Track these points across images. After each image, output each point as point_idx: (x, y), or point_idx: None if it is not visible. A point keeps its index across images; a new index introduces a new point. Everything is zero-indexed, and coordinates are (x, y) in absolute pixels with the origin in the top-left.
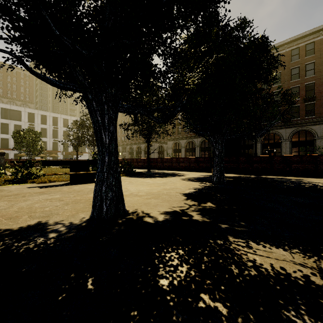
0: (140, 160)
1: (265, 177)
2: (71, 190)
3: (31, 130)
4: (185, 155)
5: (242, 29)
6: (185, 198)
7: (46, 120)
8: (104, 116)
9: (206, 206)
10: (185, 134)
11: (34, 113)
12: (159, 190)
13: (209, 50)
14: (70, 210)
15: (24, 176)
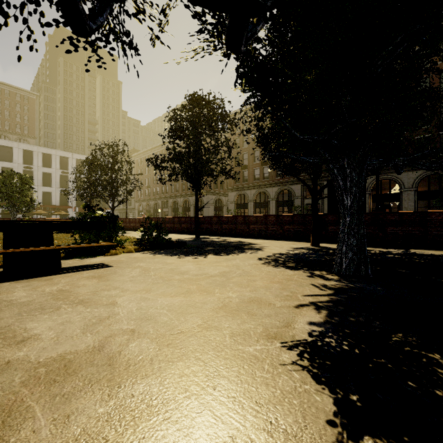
0: (184, 220)
1: (423, 253)
2: None
3: (15, 173)
4: (254, 212)
5: None
6: (329, 403)
7: (51, 161)
8: None
9: None
10: (254, 181)
11: (32, 151)
12: (208, 316)
13: None
14: None
15: None
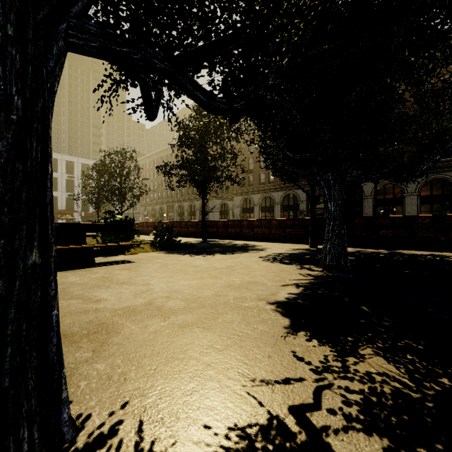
0: (191, 224)
1: (407, 253)
2: None
3: None
4: (259, 216)
5: None
6: (287, 322)
7: (57, 165)
8: None
9: (375, 378)
10: (259, 186)
11: None
12: (218, 290)
13: None
14: None
15: None
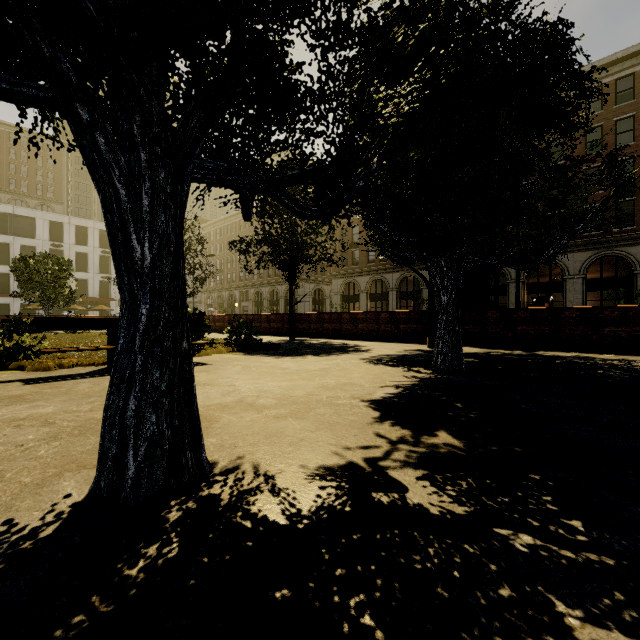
0: (274, 318)
1: (547, 355)
2: (96, 389)
3: (51, 257)
4: (367, 307)
5: (507, 7)
6: (377, 414)
7: (87, 236)
8: (139, 185)
9: (438, 446)
10: (367, 265)
11: (62, 223)
12: (311, 390)
13: (445, 7)
14: (47, 460)
15: (4, 353)
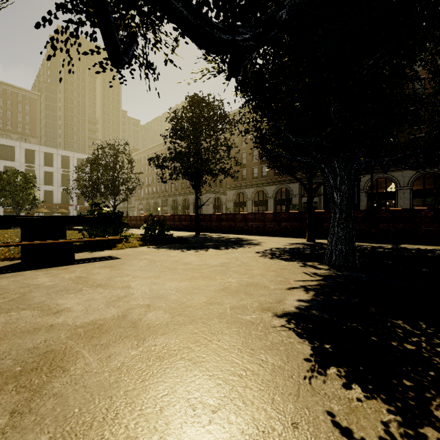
0: (184, 218)
1: (412, 248)
2: None
3: (19, 172)
4: (252, 210)
5: None
6: (307, 349)
7: (52, 160)
8: None
9: None
10: (252, 180)
11: (34, 150)
12: (211, 295)
13: None
14: None
15: None
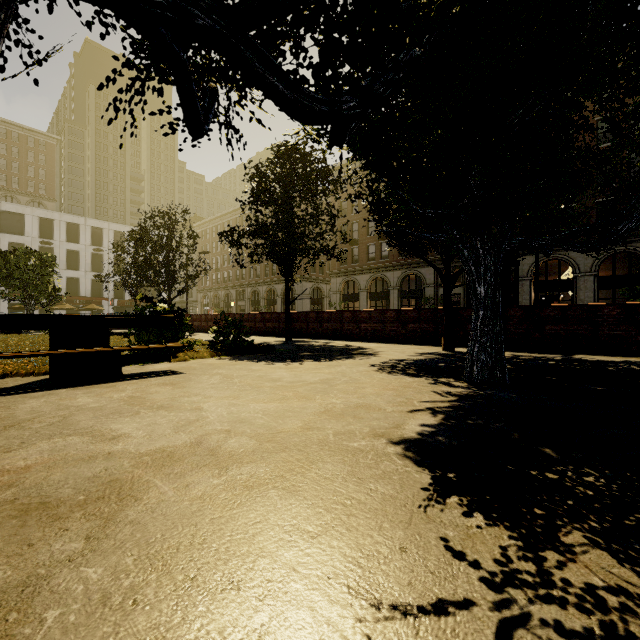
0: (269, 317)
1: (589, 359)
2: None
3: (33, 252)
4: (367, 306)
5: None
6: (426, 478)
7: (78, 234)
8: None
9: (606, 600)
10: (367, 263)
11: (52, 220)
12: (309, 419)
13: None
14: None
15: None
